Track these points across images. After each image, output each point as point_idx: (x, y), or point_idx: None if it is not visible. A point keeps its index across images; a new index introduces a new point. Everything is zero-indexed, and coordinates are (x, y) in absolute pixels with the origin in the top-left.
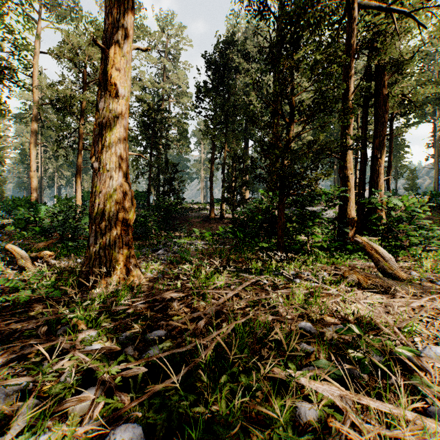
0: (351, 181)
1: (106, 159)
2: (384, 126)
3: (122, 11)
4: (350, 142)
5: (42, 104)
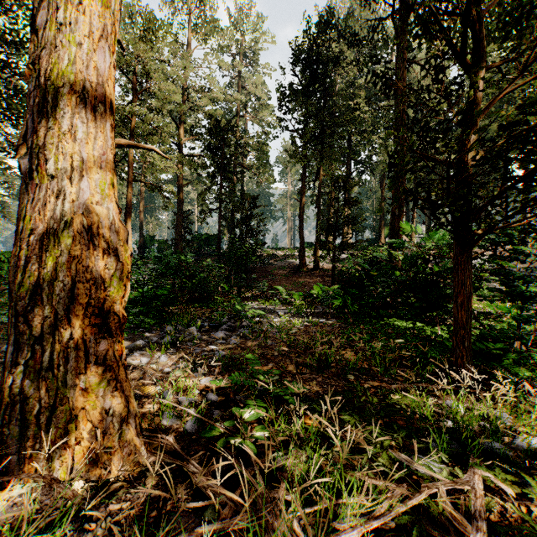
0: None
1: (45, 146)
2: None
3: None
4: None
5: None
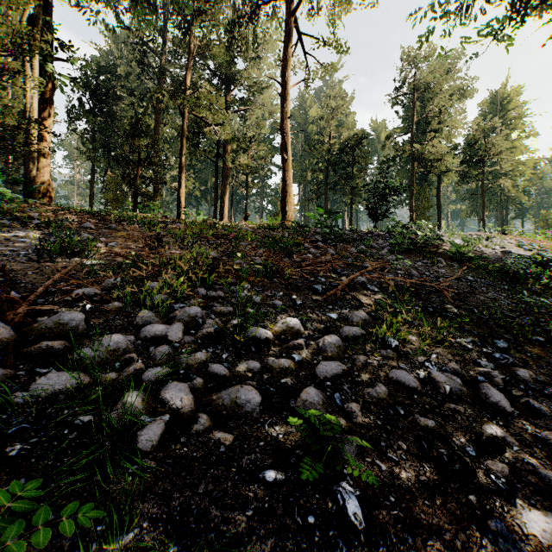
0: (182, 203)
1: (41, 167)
2: (227, 179)
3: (49, 105)
4: (182, 182)
5: None
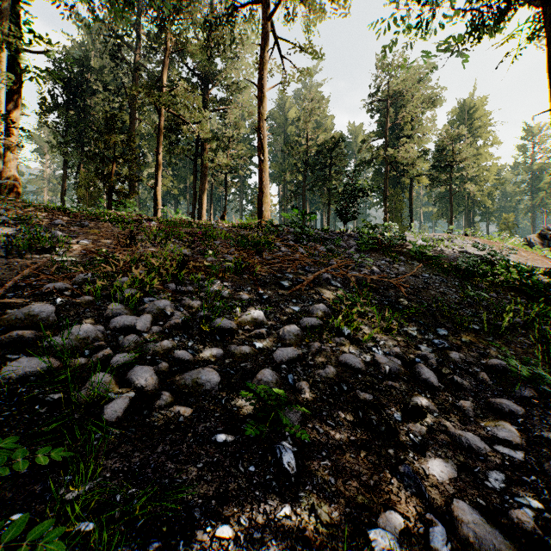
0: (159, 201)
1: (9, 162)
2: (205, 177)
3: (17, 98)
4: (159, 180)
5: None
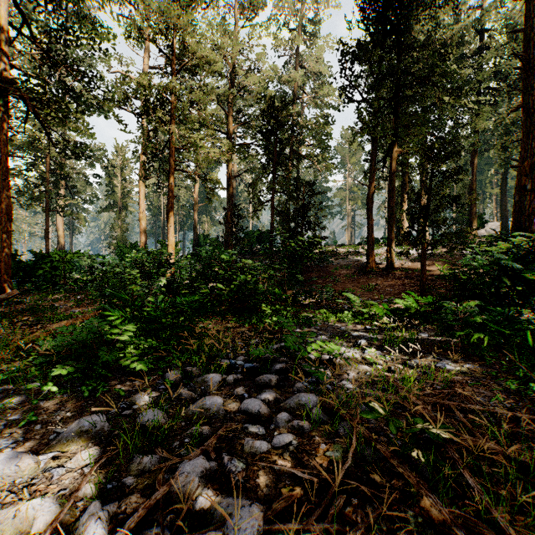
0: None
1: None
2: None
3: None
4: None
5: (151, 129)
